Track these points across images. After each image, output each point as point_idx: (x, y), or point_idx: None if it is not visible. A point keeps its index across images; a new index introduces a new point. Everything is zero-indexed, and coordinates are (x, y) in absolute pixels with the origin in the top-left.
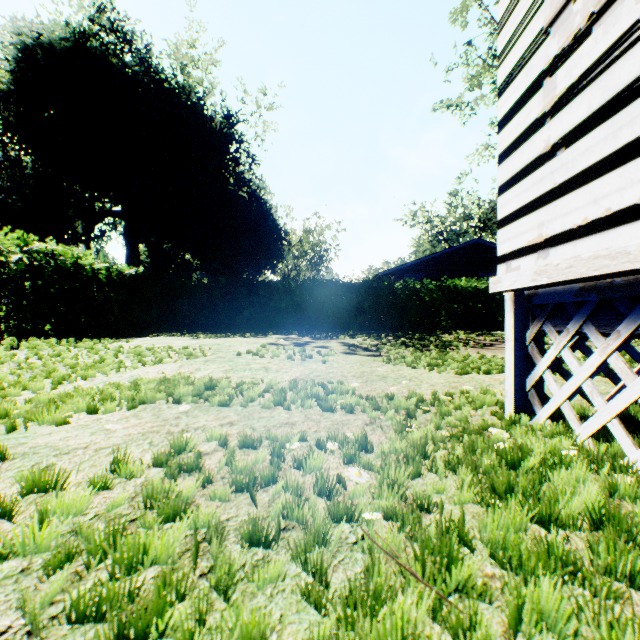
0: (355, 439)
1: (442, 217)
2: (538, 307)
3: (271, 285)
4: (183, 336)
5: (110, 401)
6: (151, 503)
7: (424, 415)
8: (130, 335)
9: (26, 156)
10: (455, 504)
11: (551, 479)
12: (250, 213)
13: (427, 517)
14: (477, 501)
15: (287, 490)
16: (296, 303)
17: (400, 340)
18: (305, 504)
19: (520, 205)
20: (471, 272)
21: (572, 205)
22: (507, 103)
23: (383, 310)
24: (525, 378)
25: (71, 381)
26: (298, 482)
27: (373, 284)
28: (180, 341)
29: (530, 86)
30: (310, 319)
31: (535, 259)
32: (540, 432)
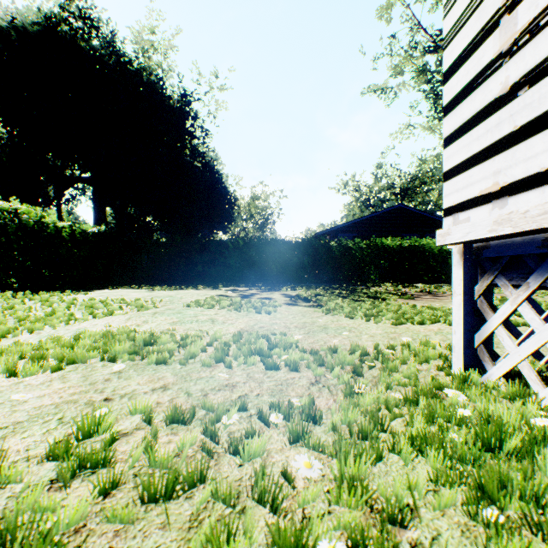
0: (302, 408)
1: (369, 186)
2: (489, 260)
3: (221, 243)
4: (140, 288)
5: (34, 362)
6: (12, 540)
7: (370, 371)
8: (91, 288)
9: (2, 127)
10: (434, 509)
11: (542, 466)
12: (204, 181)
13: (403, 536)
14: (469, 513)
15: (217, 496)
16: (244, 259)
17: (336, 292)
18: (240, 521)
19: (470, 154)
20: (395, 233)
21: (539, 147)
22: (454, 52)
23: (320, 265)
24: (474, 333)
25: (15, 334)
26: (231, 488)
27: (311, 242)
28: (136, 293)
29: (483, 28)
30: (256, 273)
31: (489, 209)
32: (493, 391)
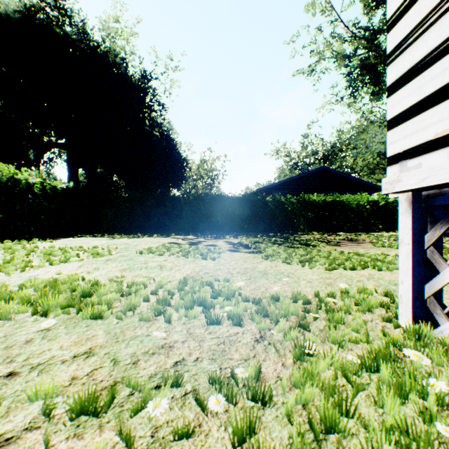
0: (248, 384)
1: (297, 152)
2: (442, 208)
3: (175, 198)
4: (103, 237)
5: None
6: None
7: (315, 323)
8: (59, 236)
9: None
10: None
11: None
12: (161, 147)
13: None
14: None
15: None
16: (193, 211)
17: (273, 239)
18: None
19: (422, 97)
20: (319, 190)
21: None
22: None
23: (258, 217)
24: (423, 284)
25: None
26: None
27: (250, 198)
28: (97, 241)
29: None
30: (204, 223)
31: (448, 153)
32: None
